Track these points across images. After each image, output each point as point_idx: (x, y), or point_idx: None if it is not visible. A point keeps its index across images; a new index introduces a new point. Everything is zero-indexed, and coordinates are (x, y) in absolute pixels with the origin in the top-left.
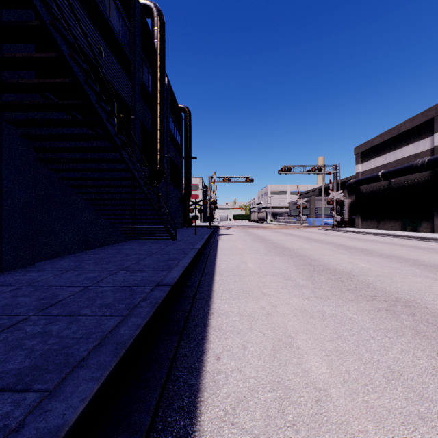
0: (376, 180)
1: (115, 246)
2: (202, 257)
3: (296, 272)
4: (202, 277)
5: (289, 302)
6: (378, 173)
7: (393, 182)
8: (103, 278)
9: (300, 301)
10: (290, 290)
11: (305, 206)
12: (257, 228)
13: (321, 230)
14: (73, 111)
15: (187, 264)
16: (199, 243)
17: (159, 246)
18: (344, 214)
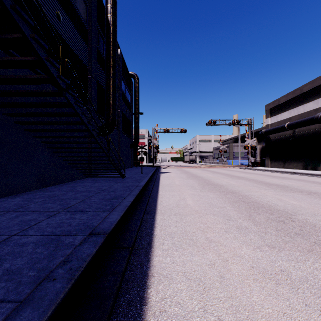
0: (283, 130)
1: (71, 183)
2: (145, 194)
3: (234, 210)
4: (143, 216)
5: (240, 253)
6: (285, 124)
7: (297, 131)
8: (37, 222)
9: (253, 252)
10: (235, 234)
11: (226, 150)
12: (190, 167)
13: (239, 169)
14: (11, 49)
15: (129, 203)
16: (143, 181)
17: (109, 183)
18: (256, 156)
